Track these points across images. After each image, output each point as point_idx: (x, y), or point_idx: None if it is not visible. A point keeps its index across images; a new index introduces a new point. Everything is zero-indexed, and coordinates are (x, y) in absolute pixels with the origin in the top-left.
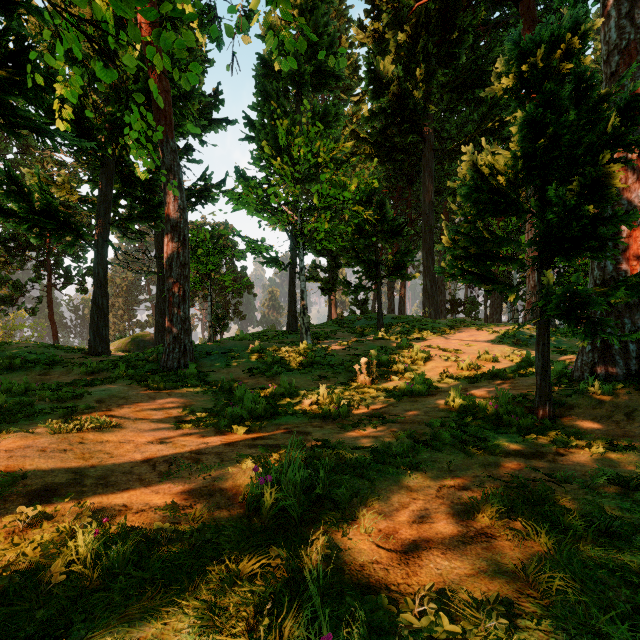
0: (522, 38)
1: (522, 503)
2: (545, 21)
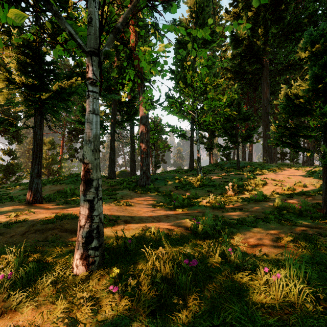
0: (312, 33)
1: (303, 240)
2: (326, 22)
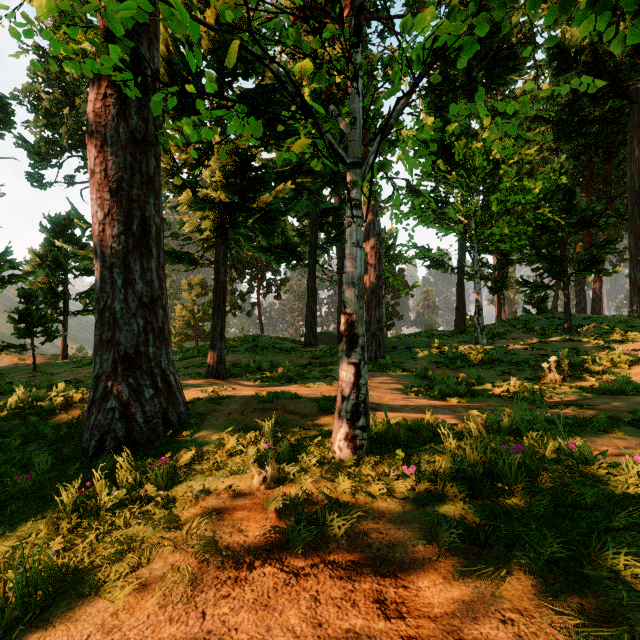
0: None
1: None
2: None
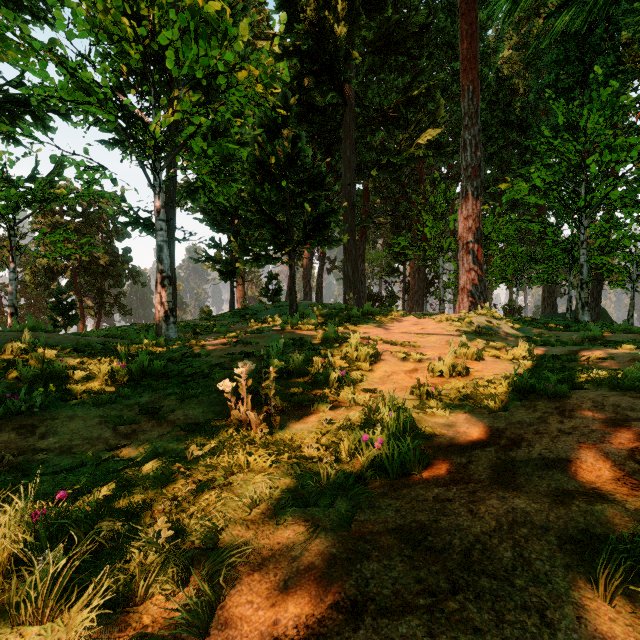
0: None
1: None
2: None
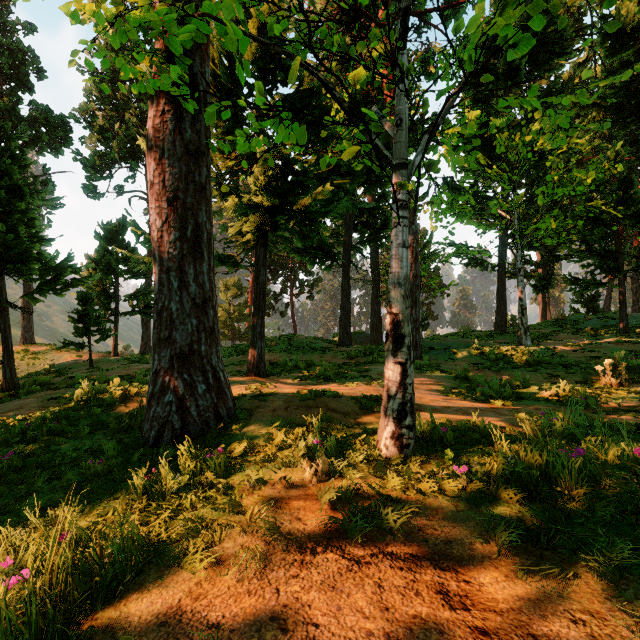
0: None
1: None
2: None
